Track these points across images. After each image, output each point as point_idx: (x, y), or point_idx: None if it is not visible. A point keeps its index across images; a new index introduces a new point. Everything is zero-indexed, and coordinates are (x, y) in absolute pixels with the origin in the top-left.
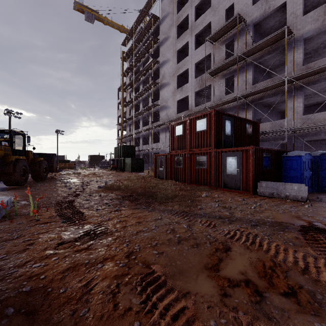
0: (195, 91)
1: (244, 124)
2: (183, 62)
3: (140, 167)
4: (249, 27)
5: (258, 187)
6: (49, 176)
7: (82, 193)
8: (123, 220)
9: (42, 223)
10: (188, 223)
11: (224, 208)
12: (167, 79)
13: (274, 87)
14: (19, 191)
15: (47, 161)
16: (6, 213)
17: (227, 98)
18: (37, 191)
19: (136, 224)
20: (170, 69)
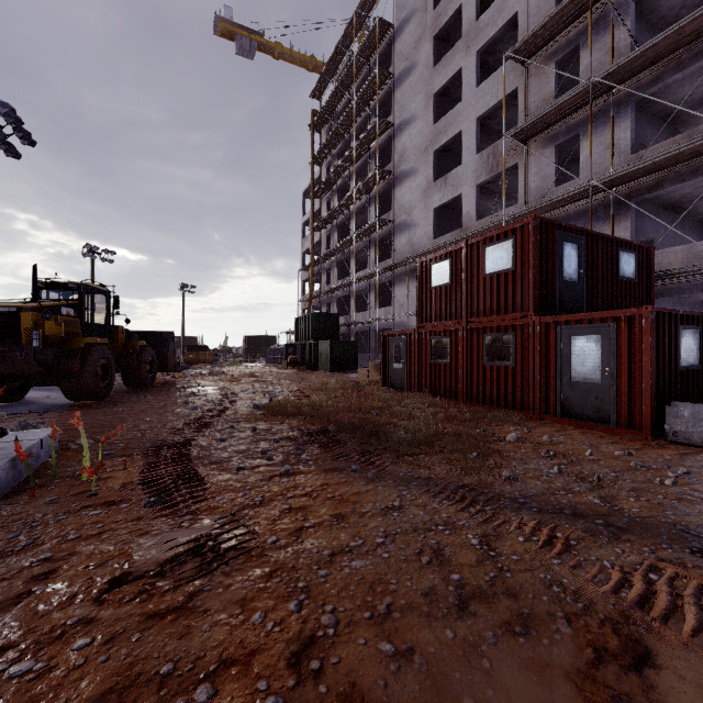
0: (477, 183)
1: (613, 251)
2: (449, 118)
3: (351, 362)
4: (621, 10)
5: (667, 418)
6: (160, 379)
7: (216, 422)
8: (297, 507)
9: (100, 503)
10: (481, 531)
11: (579, 479)
12: (410, 161)
13: (696, 154)
14: (89, 414)
15: (156, 349)
16: (29, 471)
17: (563, 191)
18: (124, 414)
19: (332, 524)
20: (418, 137)
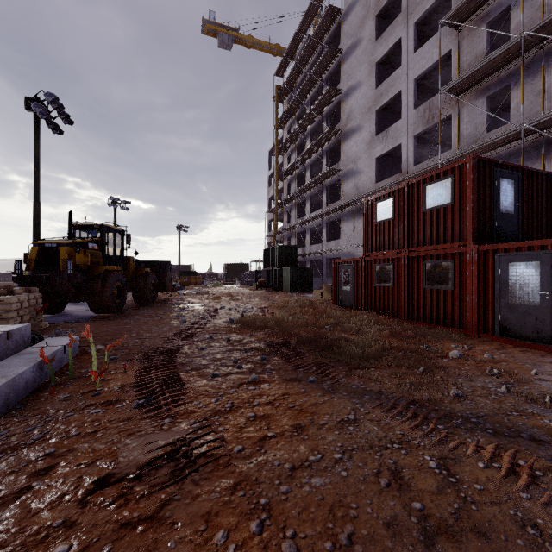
0: (415, 134)
1: (547, 185)
2: (389, 81)
3: (307, 284)
4: None
5: None
6: (161, 297)
7: (199, 333)
8: (261, 416)
9: (101, 403)
10: (437, 452)
11: (530, 400)
12: (356, 119)
13: None
14: (106, 324)
15: (158, 274)
16: (52, 372)
17: (495, 135)
18: (131, 325)
19: (293, 435)
20: (363, 99)
